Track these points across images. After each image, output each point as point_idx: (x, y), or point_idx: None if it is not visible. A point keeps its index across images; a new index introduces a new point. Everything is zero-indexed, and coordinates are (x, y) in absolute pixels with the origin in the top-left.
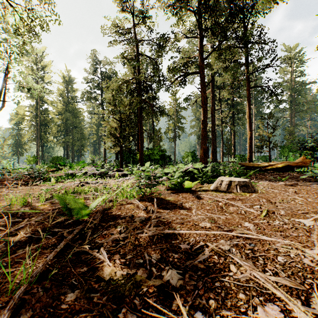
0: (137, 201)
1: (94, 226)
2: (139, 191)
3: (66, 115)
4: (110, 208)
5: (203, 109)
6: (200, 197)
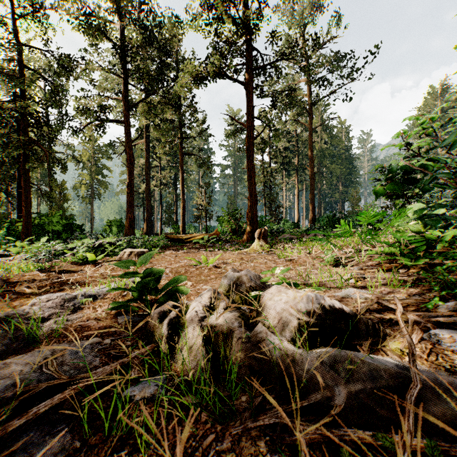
0: (38, 272)
1: (2, 286)
2: (36, 267)
3: None
4: (7, 280)
5: (130, 169)
6: (102, 266)
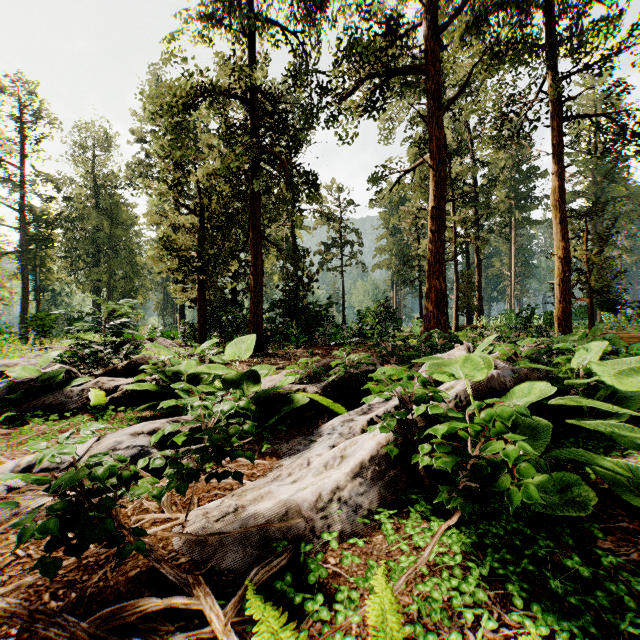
0: None
1: None
2: None
3: (93, 218)
4: None
5: (436, 175)
6: None
